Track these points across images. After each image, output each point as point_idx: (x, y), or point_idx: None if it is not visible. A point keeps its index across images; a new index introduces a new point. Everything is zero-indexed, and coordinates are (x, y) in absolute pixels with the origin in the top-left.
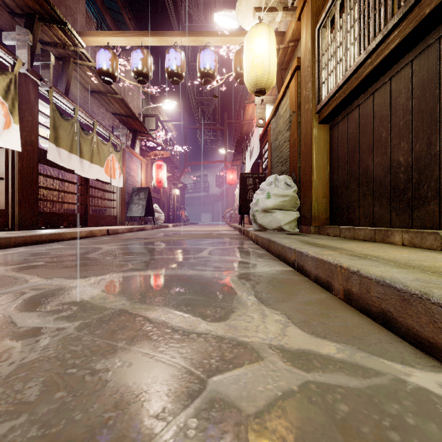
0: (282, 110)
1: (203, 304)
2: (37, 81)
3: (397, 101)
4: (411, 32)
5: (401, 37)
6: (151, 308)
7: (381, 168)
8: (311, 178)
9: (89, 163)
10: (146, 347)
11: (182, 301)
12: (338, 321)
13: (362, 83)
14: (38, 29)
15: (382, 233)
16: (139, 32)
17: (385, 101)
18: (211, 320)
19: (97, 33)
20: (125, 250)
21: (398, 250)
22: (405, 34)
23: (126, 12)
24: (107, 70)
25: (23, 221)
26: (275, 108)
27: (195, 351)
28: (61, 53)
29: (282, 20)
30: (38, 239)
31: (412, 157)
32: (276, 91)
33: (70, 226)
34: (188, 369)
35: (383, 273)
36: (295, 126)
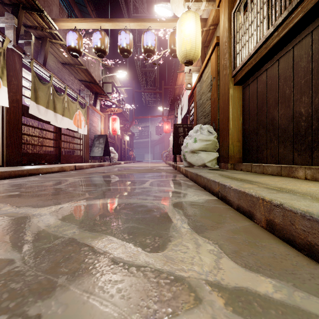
0: (205, 77)
1: (143, 233)
2: (21, 54)
3: (299, 64)
4: (313, 7)
5: (304, 12)
6: (97, 237)
7: (285, 118)
8: (228, 127)
9: (61, 116)
10: (85, 284)
11: (125, 229)
12: (266, 251)
13: (270, 52)
14: (22, 15)
15: (287, 169)
16: (98, 19)
17: (288, 65)
18: (150, 251)
19: (67, 19)
20: (85, 182)
21: (305, 183)
22: (307, 9)
23: (89, 5)
24: (74, 47)
25: (10, 159)
26: (200, 75)
27: (133, 290)
28: (40, 34)
29: (205, 9)
30: (20, 174)
31: (312, 109)
32: (200, 63)
33: (47, 163)
34: (124, 315)
35: (309, 208)
36: (215, 88)
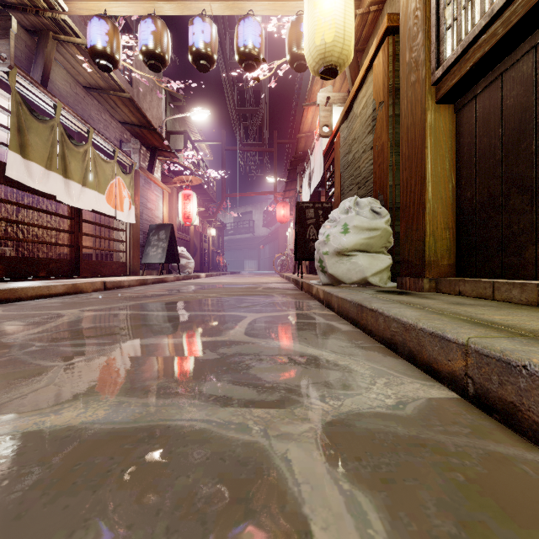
0: (360, 107)
1: None
2: None
3: None
4: None
5: None
6: None
7: None
8: (423, 196)
9: (80, 186)
10: None
11: None
12: None
13: None
14: None
15: None
16: None
17: None
18: None
19: None
20: (97, 322)
21: None
22: None
23: None
24: (103, 49)
25: None
26: (348, 105)
27: None
28: (35, 23)
29: None
30: None
31: None
32: (349, 82)
33: (50, 276)
34: None
35: None
36: (384, 122)
